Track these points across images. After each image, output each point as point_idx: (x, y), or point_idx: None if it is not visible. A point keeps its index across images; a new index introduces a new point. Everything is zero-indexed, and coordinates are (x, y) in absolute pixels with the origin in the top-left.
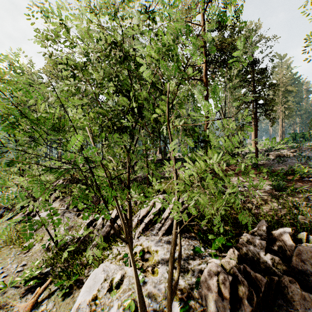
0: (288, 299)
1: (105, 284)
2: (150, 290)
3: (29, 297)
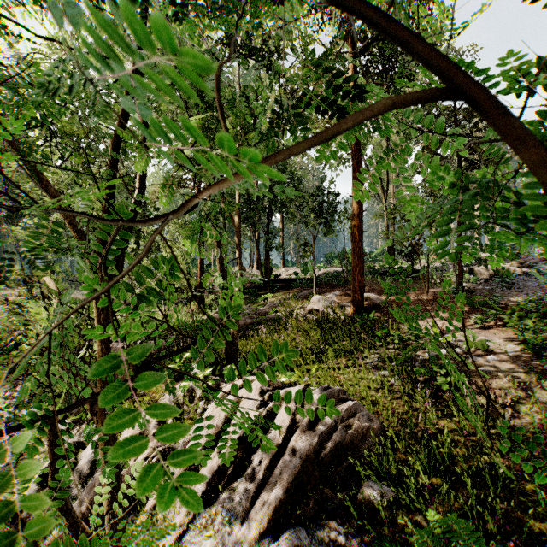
0: None
1: None
2: None
3: None
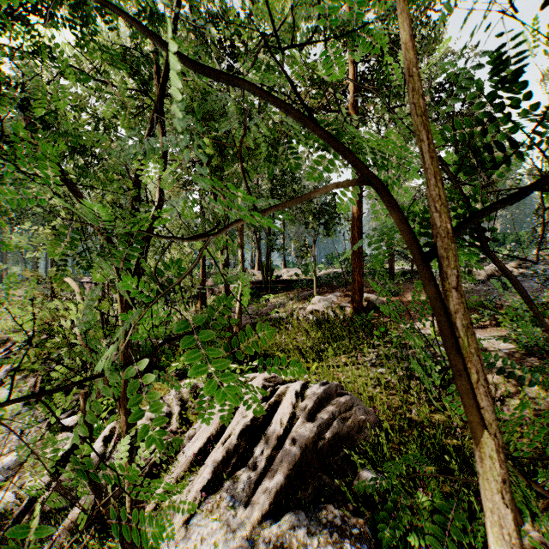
0: None
1: None
2: None
3: None
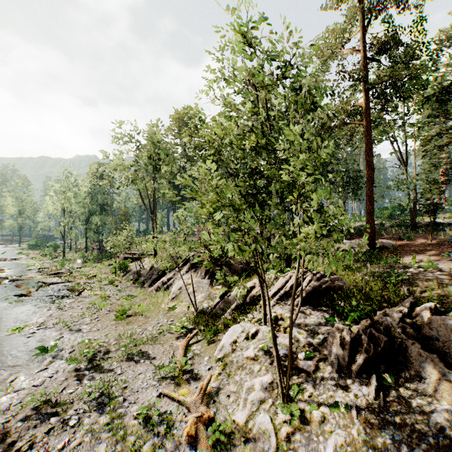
0: (407, 356)
1: (243, 335)
2: (281, 341)
3: (182, 341)
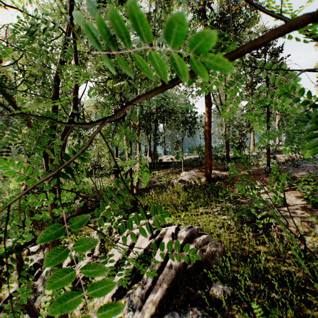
0: None
1: None
2: None
3: None
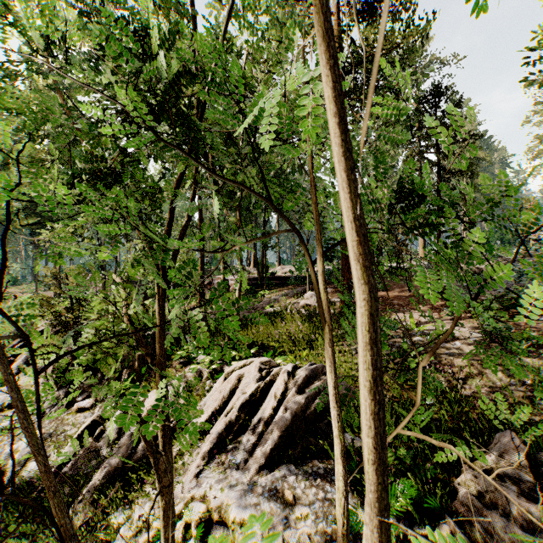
0: None
1: None
2: None
3: None
